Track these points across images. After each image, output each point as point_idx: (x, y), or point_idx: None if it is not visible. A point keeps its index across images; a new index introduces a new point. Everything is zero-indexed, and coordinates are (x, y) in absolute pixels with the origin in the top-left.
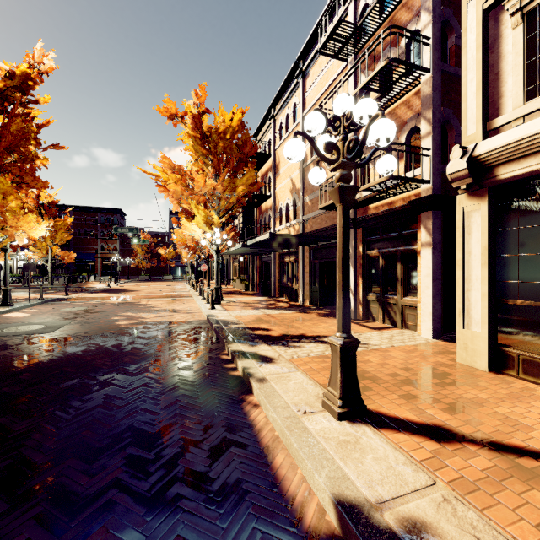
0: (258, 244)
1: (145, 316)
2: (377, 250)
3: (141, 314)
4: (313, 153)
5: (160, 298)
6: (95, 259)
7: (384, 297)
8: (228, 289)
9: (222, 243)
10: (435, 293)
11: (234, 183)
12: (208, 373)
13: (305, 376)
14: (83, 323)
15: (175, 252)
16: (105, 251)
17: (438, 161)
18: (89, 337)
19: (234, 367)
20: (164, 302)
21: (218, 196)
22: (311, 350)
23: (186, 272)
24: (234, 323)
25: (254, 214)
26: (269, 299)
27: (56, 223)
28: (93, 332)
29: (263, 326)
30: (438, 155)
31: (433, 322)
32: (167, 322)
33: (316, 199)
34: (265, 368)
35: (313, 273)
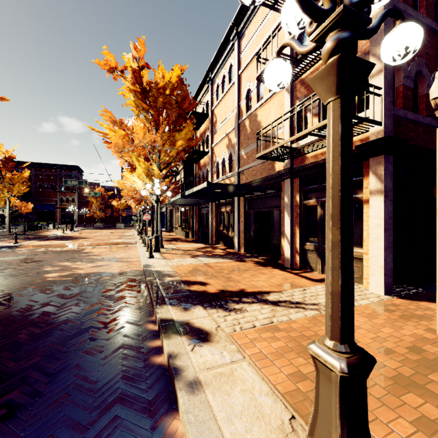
0: (196, 194)
1: (80, 266)
2: (315, 199)
3: (78, 263)
4: (248, 110)
5: (105, 245)
6: (55, 209)
7: (323, 247)
8: (170, 236)
9: (162, 193)
10: (387, 244)
11: (174, 137)
12: (122, 360)
13: (256, 373)
14: (8, 276)
15: (126, 204)
16: (64, 203)
17: (389, 101)
18: (1, 295)
19: (160, 346)
20: (107, 250)
21: (158, 149)
22: (256, 316)
23: (135, 221)
24: (169, 275)
25: (193, 169)
26: (207, 246)
27: (13, 176)
28: (10, 289)
29: (200, 278)
30: (389, 95)
31: (384, 277)
32: (100, 274)
33: (252, 152)
34: (198, 354)
35: (248, 222)
